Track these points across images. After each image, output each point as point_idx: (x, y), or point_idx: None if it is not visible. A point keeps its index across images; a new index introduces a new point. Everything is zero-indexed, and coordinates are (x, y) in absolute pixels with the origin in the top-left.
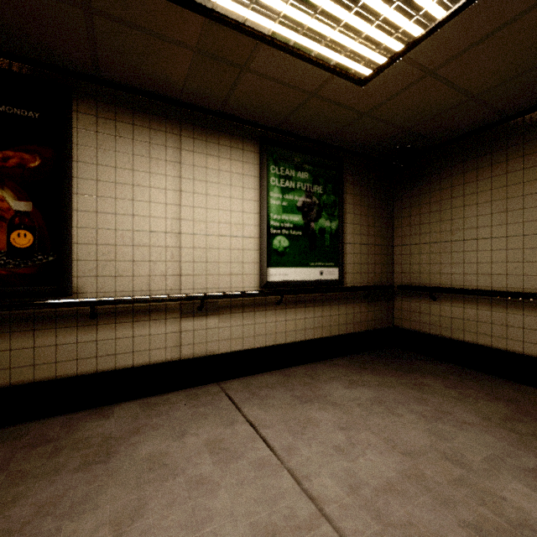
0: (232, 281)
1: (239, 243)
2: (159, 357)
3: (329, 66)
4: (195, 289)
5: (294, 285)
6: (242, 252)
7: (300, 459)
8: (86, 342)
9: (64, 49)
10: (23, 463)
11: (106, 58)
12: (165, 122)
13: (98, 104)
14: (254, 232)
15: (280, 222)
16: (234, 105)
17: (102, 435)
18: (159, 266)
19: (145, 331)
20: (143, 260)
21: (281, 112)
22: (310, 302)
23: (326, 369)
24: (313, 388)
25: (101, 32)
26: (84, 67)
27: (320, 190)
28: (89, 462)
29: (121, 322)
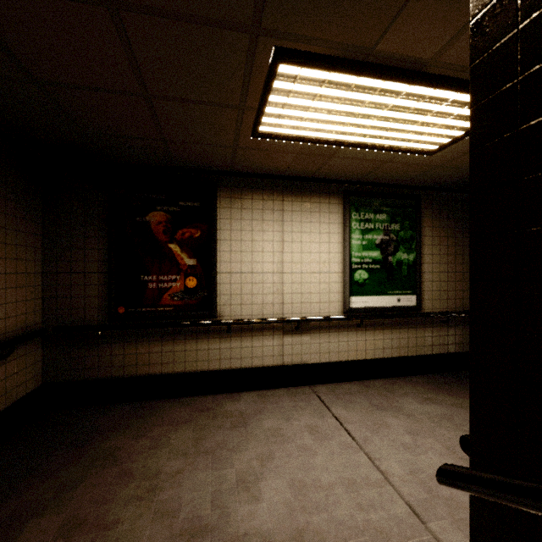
0: (321, 307)
1: (326, 278)
2: (269, 362)
3: (399, 150)
4: (293, 313)
5: (372, 311)
6: (328, 284)
7: (374, 448)
8: (224, 349)
9: (215, 163)
10: (199, 420)
11: (239, 163)
12: (273, 193)
13: (231, 189)
14: (338, 267)
15: (360, 259)
16: (323, 173)
17: (238, 411)
18: (268, 297)
19: (259, 343)
20: (258, 293)
21: (361, 172)
22: (388, 325)
23: (403, 385)
24: (389, 400)
25: (239, 154)
26: (224, 168)
27: (398, 227)
28: (235, 426)
29: (244, 336)
